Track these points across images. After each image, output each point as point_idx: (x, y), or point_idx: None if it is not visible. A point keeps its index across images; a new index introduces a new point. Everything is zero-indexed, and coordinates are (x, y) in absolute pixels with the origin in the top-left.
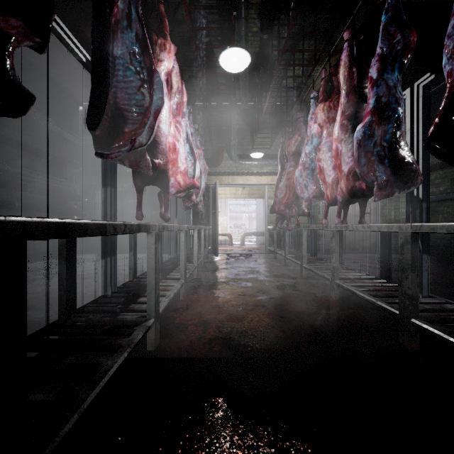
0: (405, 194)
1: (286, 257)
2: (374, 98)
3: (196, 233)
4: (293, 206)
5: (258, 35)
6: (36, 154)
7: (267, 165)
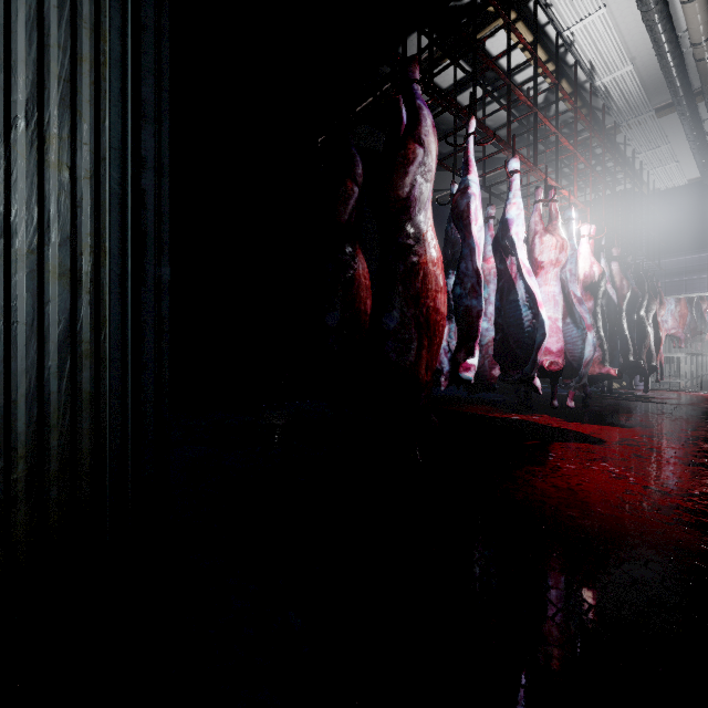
0: None
1: None
2: None
3: None
4: None
5: None
6: None
7: None
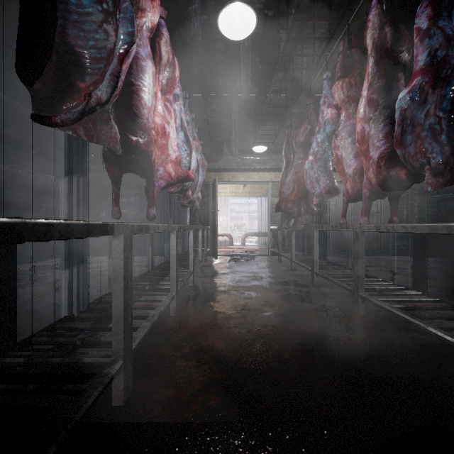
0: (419, 192)
1: (292, 261)
2: (427, 53)
3: (191, 234)
4: (301, 204)
5: (262, 13)
6: (17, 147)
7: (270, 161)
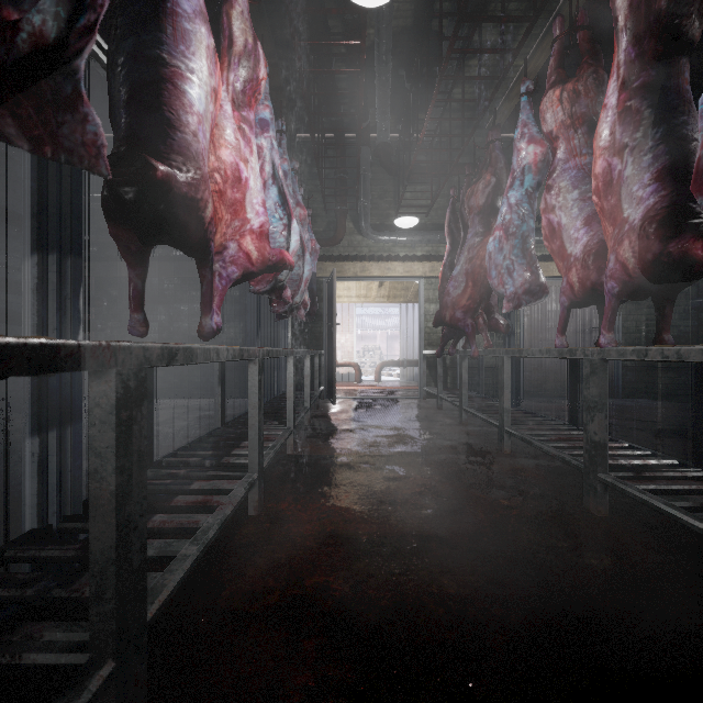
0: None
1: (463, 409)
2: None
3: (291, 363)
4: (479, 312)
5: None
6: (2, 218)
7: (424, 243)
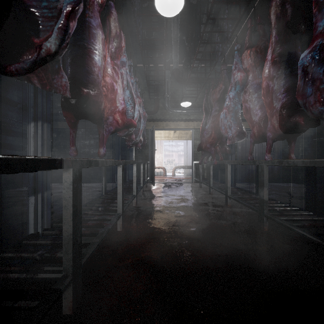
0: (302, 136)
1: (210, 187)
2: None
3: (135, 167)
4: (217, 145)
5: (188, 2)
6: (6, 102)
7: (194, 113)
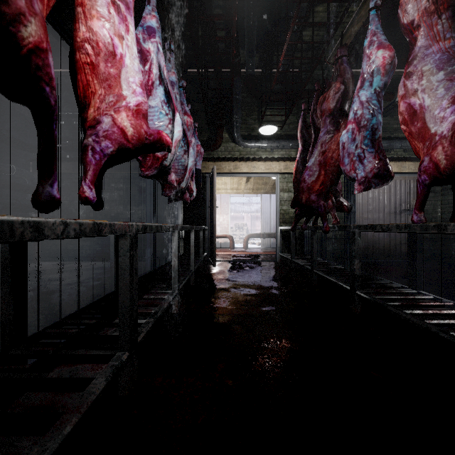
0: None
1: (314, 272)
2: None
3: (175, 237)
4: (329, 196)
5: None
6: None
7: (279, 148)
